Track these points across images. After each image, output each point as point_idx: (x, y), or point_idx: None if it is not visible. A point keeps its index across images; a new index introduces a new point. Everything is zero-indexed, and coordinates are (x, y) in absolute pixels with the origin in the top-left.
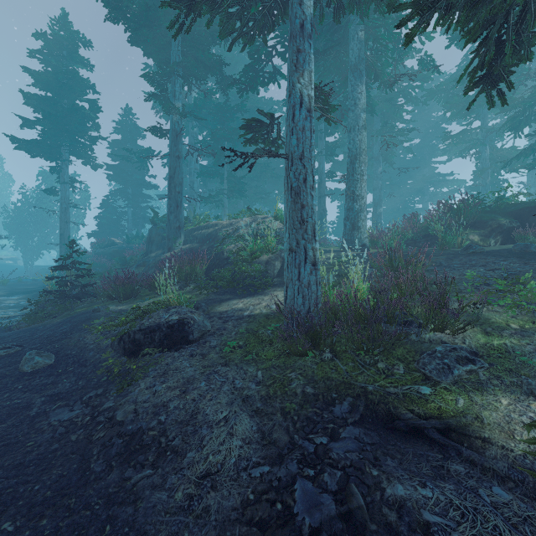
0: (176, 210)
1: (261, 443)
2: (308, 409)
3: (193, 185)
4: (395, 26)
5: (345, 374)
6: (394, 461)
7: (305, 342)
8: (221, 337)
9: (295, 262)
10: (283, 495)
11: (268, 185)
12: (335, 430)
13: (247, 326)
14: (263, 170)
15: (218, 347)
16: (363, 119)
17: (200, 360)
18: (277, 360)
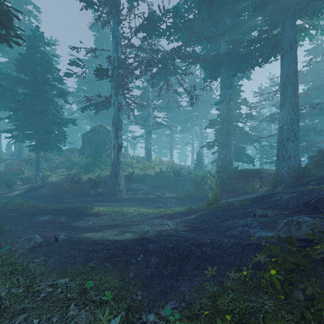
0: None
1: None
2: None
3: None
4: None
5: None
6: None
7: None
8: None
9: None
10: None
11: None
12: None
13: None
14: None
15: None
16: None
17: None
18: None
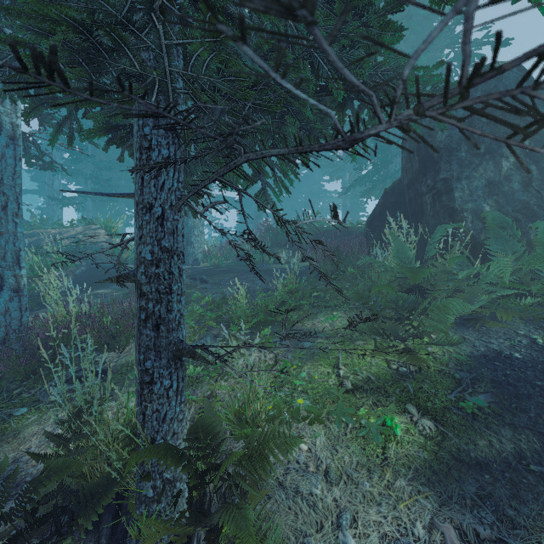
0: None
1: None
2: None
3: (52, 182)
4: None
5: None
6: None
7: None
8: None
9: None
10: None
11: None
12: None
13: None
14: None
15: None
16: None
17: None
18: None
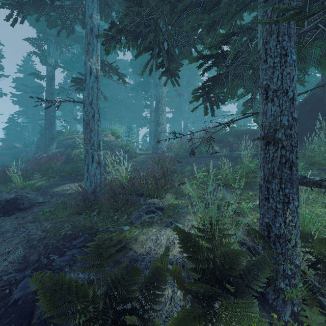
0: (50, 127)
1: (20, 262)
2: (60, 242)
3: (72, 111)
4: (101, 44)
5: (94, 223)
6: (82, 263)
7: (82, 207)
8: (43, 206)
9: (85, 162)
10: (13, 286)
11: (125, 113)
12: (66, 251)
13: (63, 199)
14: (119, 104)
15: (36, 212)
16: (164, 80)
17: (19, 220)
18: (66, 217)
